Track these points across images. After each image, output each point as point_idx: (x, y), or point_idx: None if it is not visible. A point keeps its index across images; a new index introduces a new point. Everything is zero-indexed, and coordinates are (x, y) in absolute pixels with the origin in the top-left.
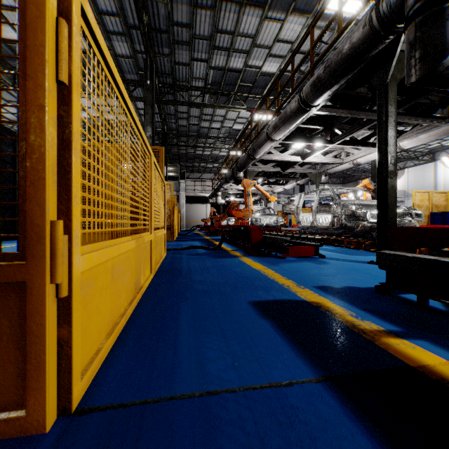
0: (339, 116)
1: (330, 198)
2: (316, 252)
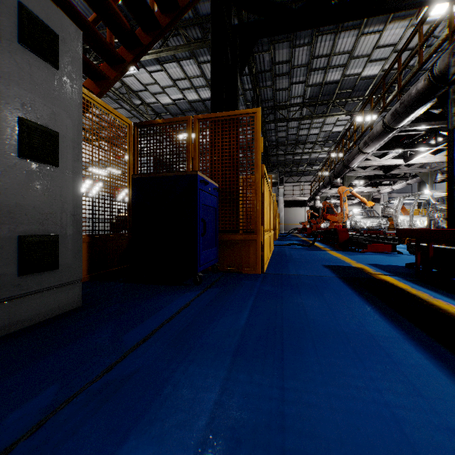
0: None
1: None
2: (393, 249)
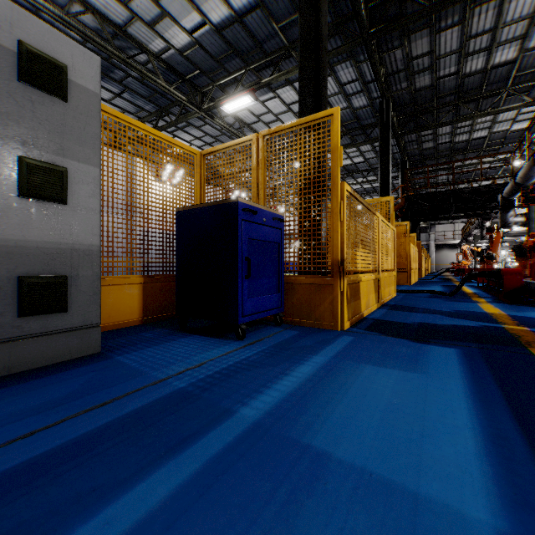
0: None
1: None
2: None
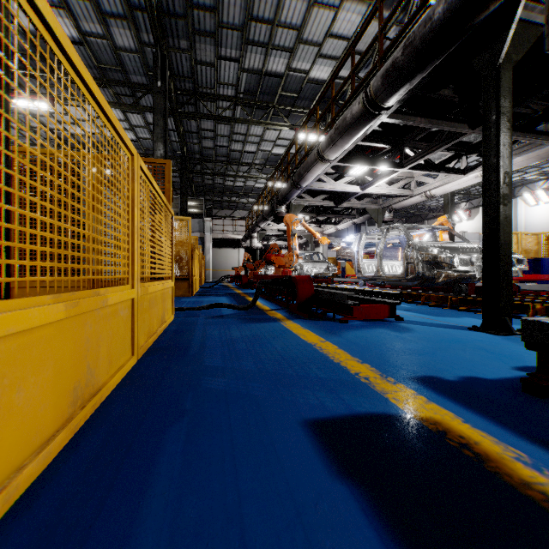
0: (411, 131)
1: (392, 242)
2: (391, 314)
